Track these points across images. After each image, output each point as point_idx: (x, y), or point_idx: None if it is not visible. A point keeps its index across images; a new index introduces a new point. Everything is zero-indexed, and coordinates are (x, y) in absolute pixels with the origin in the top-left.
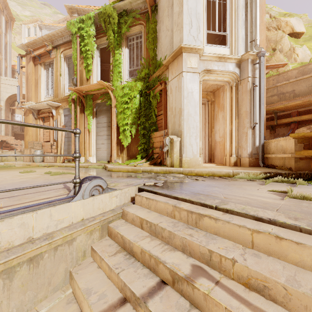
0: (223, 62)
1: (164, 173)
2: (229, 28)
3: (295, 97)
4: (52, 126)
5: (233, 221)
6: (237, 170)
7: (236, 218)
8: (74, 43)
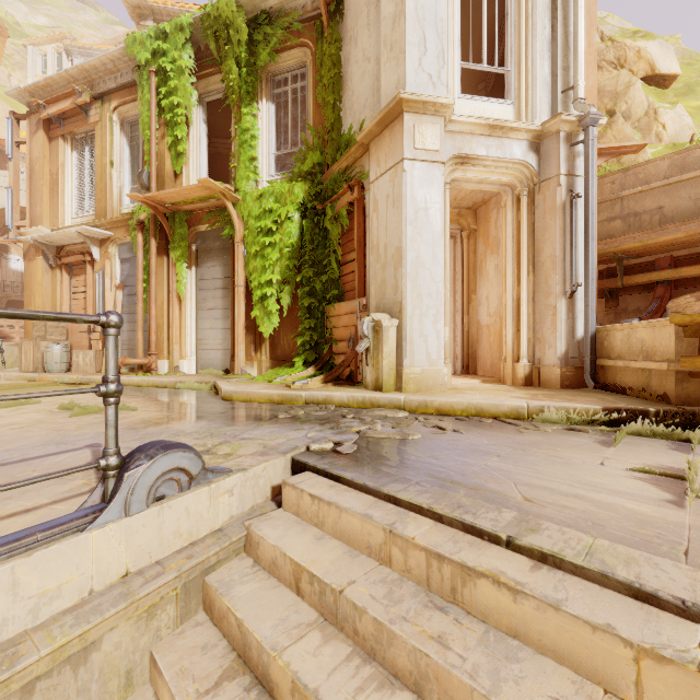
0: (500, 139)
1: (358, 406)
2: (514, 58)
3: (664, 223)
4: (91, 286)
5: (570, 605)
6: (539, 403)
7: (575, 587)
8: (144, 88)
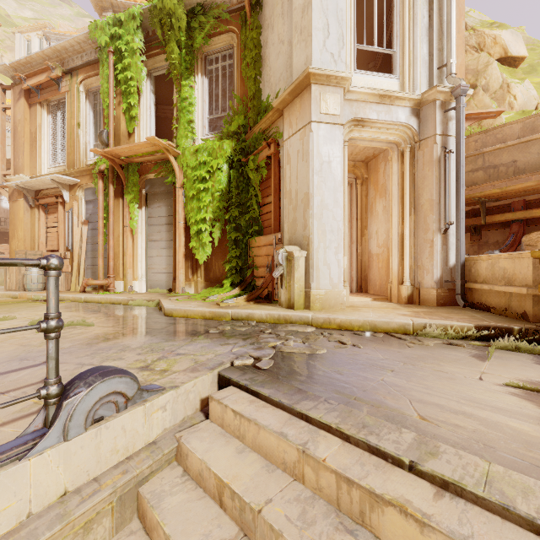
0: (388, 106)
1: (274, 322)
2: (399, 41)
3: (518, 173)
4: (63, 222)
5: None
6: (422, 321)
7: (479, 519)
8: (104, 65)
